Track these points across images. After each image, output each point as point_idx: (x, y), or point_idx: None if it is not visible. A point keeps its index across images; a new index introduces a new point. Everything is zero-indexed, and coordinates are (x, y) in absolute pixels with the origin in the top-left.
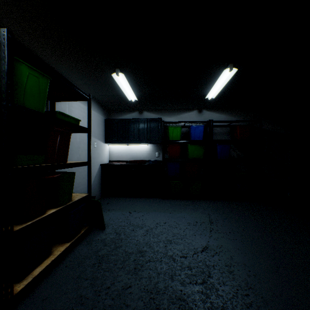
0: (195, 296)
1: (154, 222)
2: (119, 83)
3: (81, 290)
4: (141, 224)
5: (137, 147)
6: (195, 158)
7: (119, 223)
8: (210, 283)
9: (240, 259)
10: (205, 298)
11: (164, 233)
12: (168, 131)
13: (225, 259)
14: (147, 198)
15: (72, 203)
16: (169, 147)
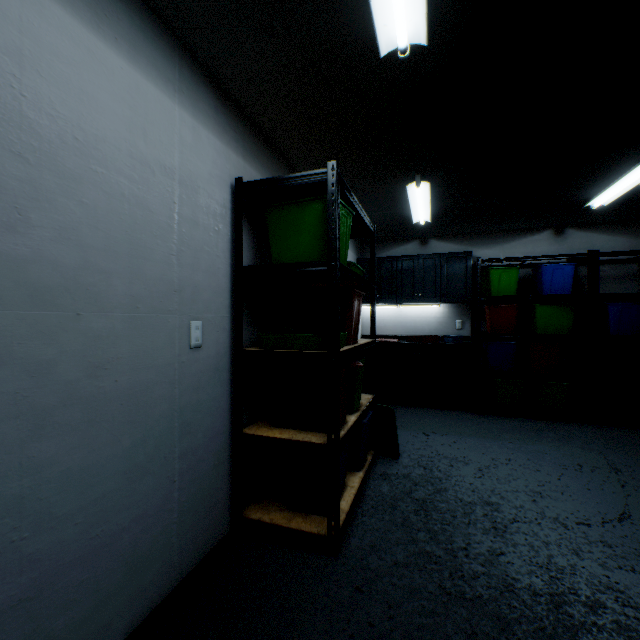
0: None
1: (485, 456)
2: (411, 197)
3: (421, 544)
4: (461, 457)
5: (417, 309)
6: (553, 332)
7: (418, 451)
8: None
9: None
10: None
11: (518, 478)
12: (487, 279)
13: None
14: (443, 411)
15: (365, 409)
16: (490, 311)
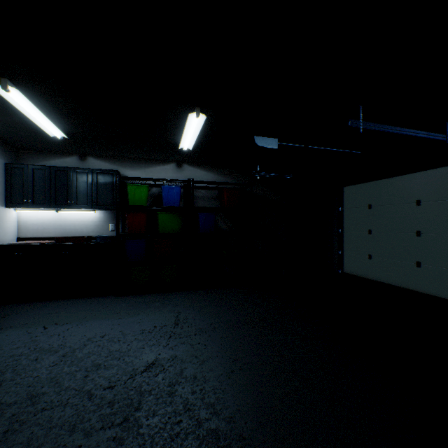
0: (100, 447)
1: (84, 338)
2: (18, 104)
3: None
4: (58, 346)
5: (77, 214)
6: (170, 232)
7: (13, 351)
8: (135, 419)
9: (192, 372)
10: (115, 446)
11: (94, 354)
12: (128, 192)
13: (172, 376)
14: (89, 298)
15: None
16: (129, 217)
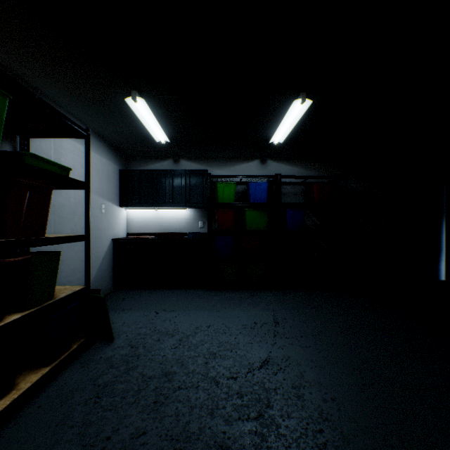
0: (245, 439)
1: (192, 326)
2: (139, 114)
3: (61, 446)
4: (172, 330)
5: (171, 212)
6: (256, 229)
7: (138, 330)
8: (269, 417)
9: (313, 377)
10: (260, 442)
11: (206, 343)
12: (216, 190)
13: (293, 377)
14: (184, 290)
15: (54, 303)
16: (218, 214)
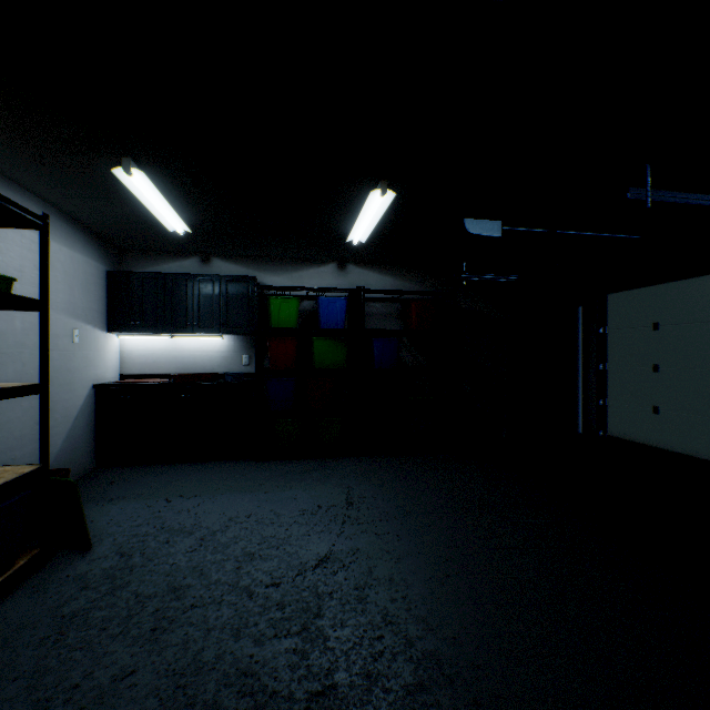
0: (279, 660)
1: (223, 517)
2: (138, 191)
3: None
4: (191, 525)
5: (197, 341)
6: (330, 367)
7: (135, 529)
8: (317, 629)
9: (385, 572)
10: (299, 661)
11: (242, 540)
12: (269, 308)
13: (358, 575)
14: (218, 463)
15: None
16: (271, 345)
